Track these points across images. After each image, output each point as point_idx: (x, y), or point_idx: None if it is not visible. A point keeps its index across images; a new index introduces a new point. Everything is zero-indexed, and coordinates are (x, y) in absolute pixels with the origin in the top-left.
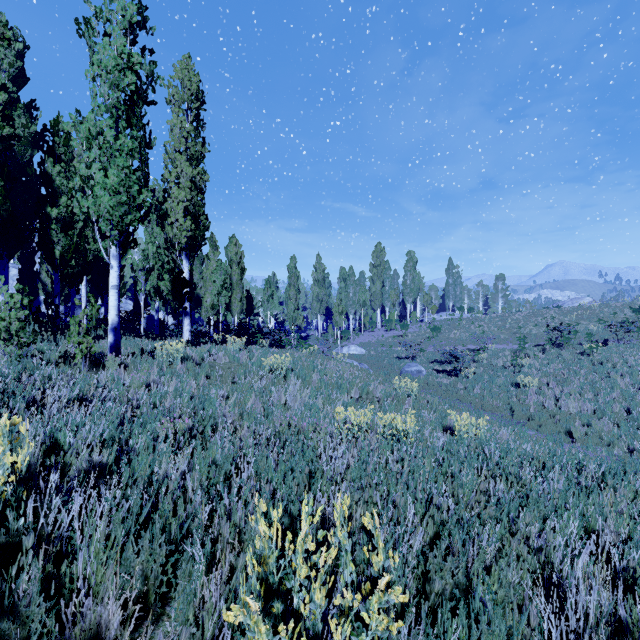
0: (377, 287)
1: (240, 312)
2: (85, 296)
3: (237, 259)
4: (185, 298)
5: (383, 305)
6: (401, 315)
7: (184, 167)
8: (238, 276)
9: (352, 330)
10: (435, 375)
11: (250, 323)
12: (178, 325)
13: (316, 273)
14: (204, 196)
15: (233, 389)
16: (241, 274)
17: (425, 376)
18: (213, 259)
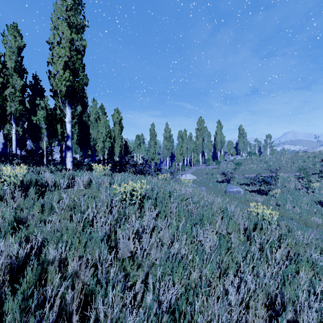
0: (199, 141)
1: (120, 153)
2: (15, 140)
3: (118, 121)
4: (68, 136)
5: (203, 151)
6: (213, 157)
7: (64, 30)
8: (119, 131)
9: (185, 165)
10: (251, 194)
11: (129, 161)
12: (51, 155)
13: (165, 133)
14: (82, 57)
15: (54, 236)
16: (120, 130)
17: (243, 195)
18: (102, 120)
